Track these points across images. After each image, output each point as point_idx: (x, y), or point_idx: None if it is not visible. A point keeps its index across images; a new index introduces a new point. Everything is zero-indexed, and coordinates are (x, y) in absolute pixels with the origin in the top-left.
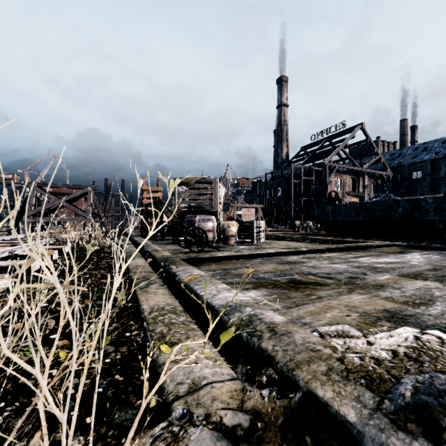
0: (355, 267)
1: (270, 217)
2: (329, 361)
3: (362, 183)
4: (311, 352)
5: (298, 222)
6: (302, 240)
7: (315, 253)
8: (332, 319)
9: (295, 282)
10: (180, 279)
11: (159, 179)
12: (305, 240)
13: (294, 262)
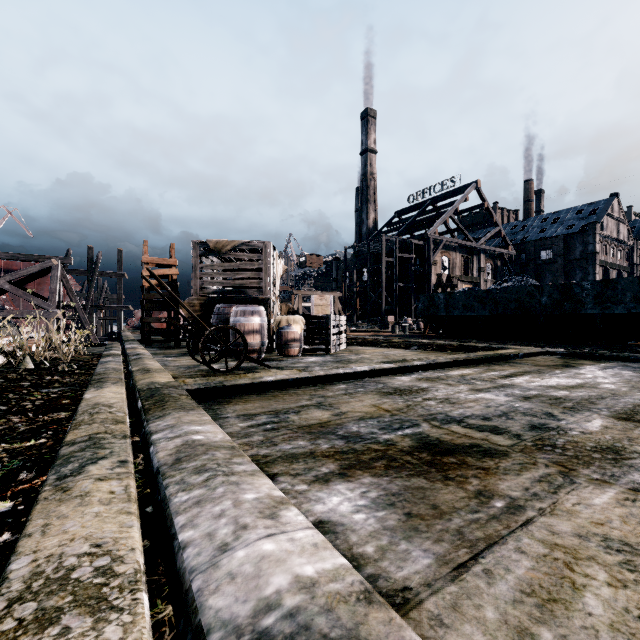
0: (522, 398)
1: (352, 311)
2: None
3: (476, 265)
4: None
5: (392, 319)
6: (406, 345)
7: (435, 369)
8: (624, 639)
9: (430, 447)
10: (152, 459)
11: (172, 245)
12: (410, 346)
13: (408, 389)
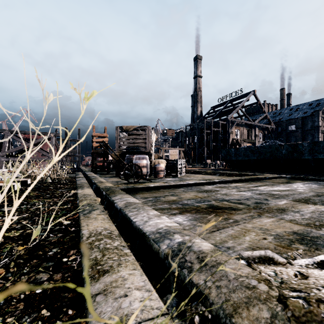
0: (258, 194)
1: (189, 157)
2: (270, 303)
3: (254, 133)
4: (247, 290)
5: (209, 161)
6: (214, 173)
7: (225, 183)
8: (251, 243)
9: (213, 207)
10: (117, 206)
11: (105, 127)
12: (216, 174)
13: (210, 190)
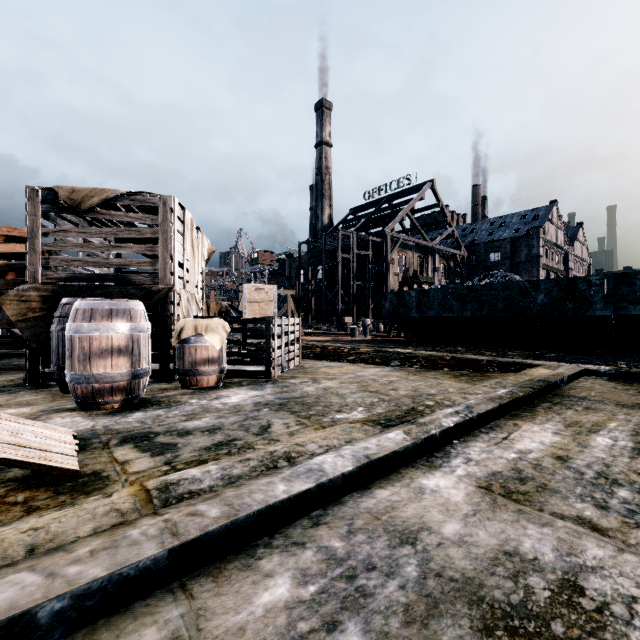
0: None
1: (306, 311)
2: None
3: (431, 265)
4: None
5: (350, 319)
6: (382, 359)
7: (477, 428)
8: None
9: None
10: None
11: None
12: (389, 361)
13: (532, 616)
